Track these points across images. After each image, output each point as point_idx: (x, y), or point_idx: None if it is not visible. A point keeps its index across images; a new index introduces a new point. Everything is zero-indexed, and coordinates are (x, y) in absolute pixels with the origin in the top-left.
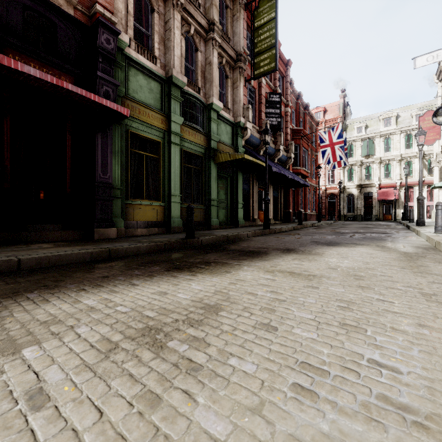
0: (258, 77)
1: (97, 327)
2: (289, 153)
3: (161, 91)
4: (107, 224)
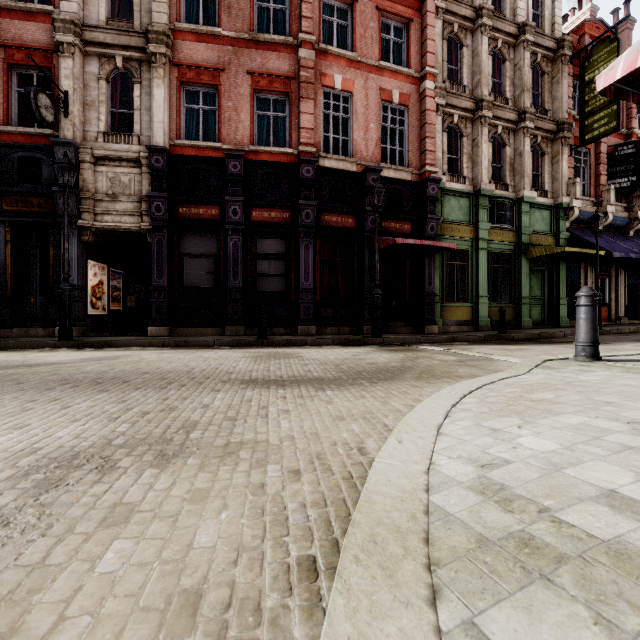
0: (590, 143)
1: (487, 348)
2: None
3: (469, 204)
4: (431, 323)
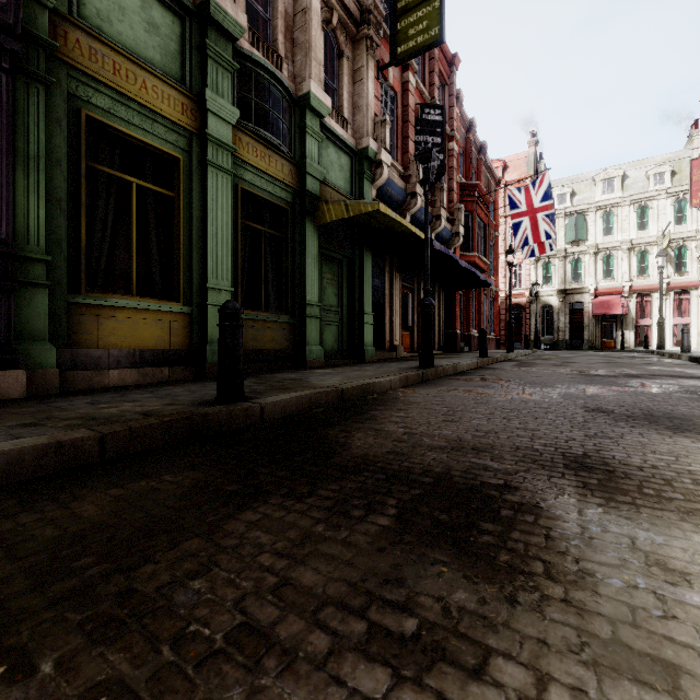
0: (404, 59)
1: None
2: (456, 226)
3: (181, 37)
4: None
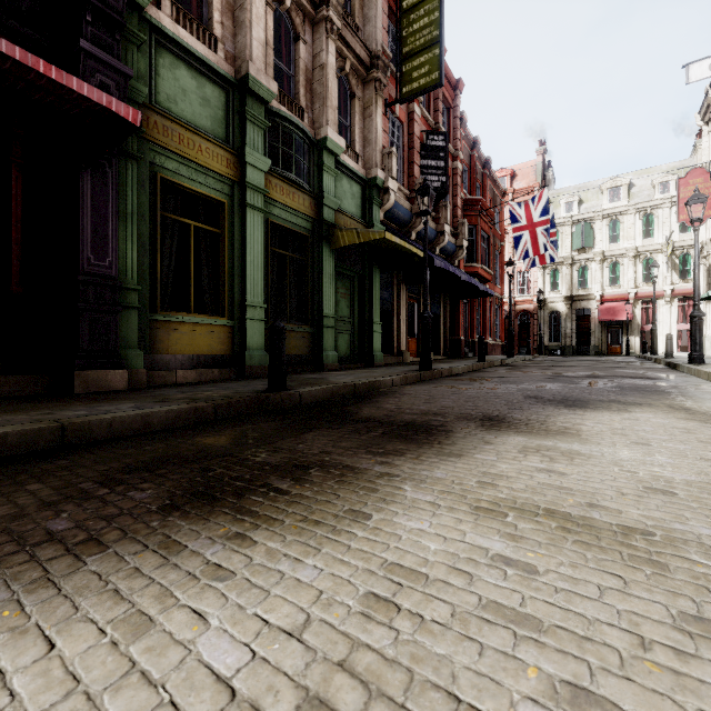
0: (409, 98)
1: None
2: (460, 239)
3: (226, 105)
4: (105, 362)
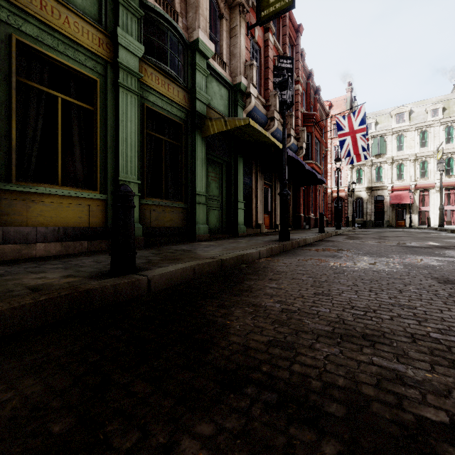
0: (266, 20)
1: None
2: (300, 142)
3: None
4: None
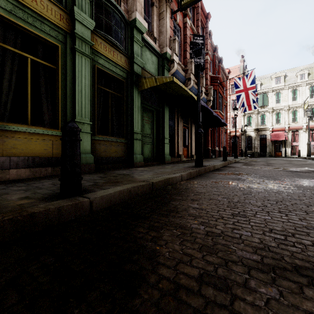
0: (185, 7)
1: None
2: (209, 96)
3: None
4: None
